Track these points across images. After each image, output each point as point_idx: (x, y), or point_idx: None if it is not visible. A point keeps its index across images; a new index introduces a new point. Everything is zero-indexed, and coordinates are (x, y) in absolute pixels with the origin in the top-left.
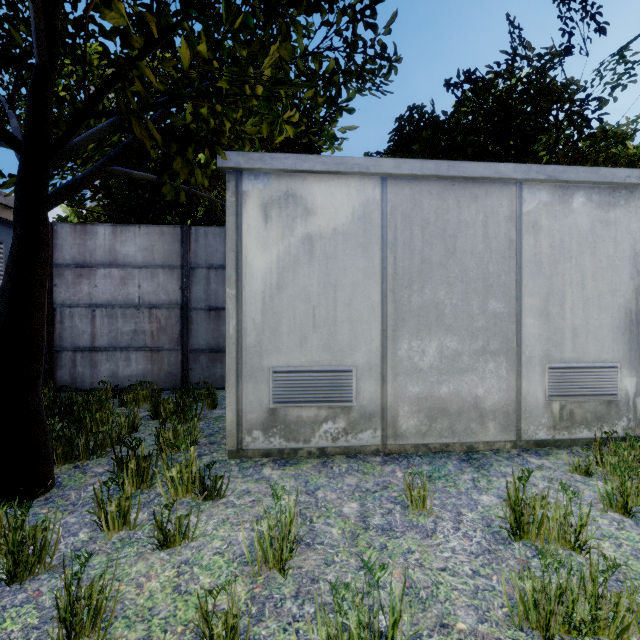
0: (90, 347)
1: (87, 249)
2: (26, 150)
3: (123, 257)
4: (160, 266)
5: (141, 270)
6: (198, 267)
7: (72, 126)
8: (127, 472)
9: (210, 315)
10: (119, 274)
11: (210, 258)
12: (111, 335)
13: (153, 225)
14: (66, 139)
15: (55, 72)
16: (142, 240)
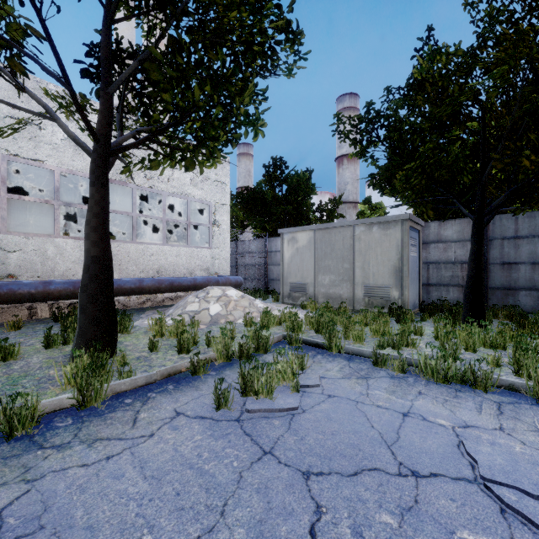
0: (426, 283)
1: (424, 235)
2: (478, 213)
3: (445, 237)
4: (468, 240)
5: (455, 243)
6: (494, 239)
7: (501, 203)
8: (523, 327)
9: (503, 267)
10: (442, 246)
11: (503, 233)
12: (438, 278)
13: (463, 218)
14: (497, 208)
15: (486, 183)
16: (456, 227)
